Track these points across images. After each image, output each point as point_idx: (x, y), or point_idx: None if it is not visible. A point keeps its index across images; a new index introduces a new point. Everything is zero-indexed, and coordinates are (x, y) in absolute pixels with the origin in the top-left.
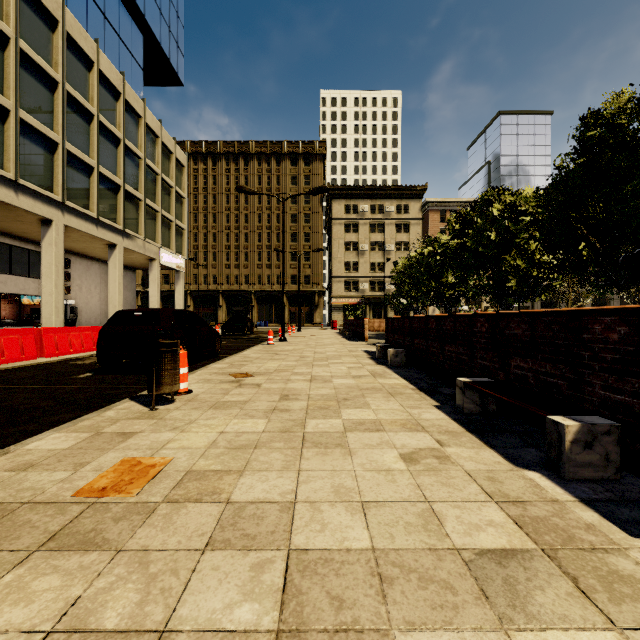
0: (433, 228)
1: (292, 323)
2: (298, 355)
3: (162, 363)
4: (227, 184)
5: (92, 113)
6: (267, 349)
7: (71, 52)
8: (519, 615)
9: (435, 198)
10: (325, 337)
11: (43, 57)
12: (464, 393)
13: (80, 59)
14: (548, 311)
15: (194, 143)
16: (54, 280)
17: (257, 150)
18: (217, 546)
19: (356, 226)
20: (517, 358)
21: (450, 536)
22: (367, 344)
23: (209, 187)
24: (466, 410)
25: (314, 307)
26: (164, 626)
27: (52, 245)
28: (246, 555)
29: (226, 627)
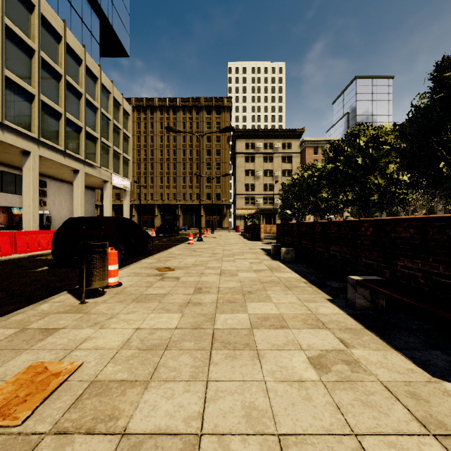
0: (308, 159)
1: (207, 227)
2: (211, 252)
3: (91, 262)
4: (161, 128)
5: (60, 74)
6: (188, 247)
7: (45, 29)
8: None
9: (310, 138)
10: (231, 238)
11: (23, 31)
12: (356, 290)
13: (52, 34)
14: (442, 216)
15: (137, 99)
16: (32, 196)
17: (182, 104)
18: None
19: (253, 158)
20: (404, 259)
21: None
22: (262, 243)
23: (148, 130)
24: (358, 305)
25: (223, 216)
26: None
27: (30, 170)
28: None
29: None
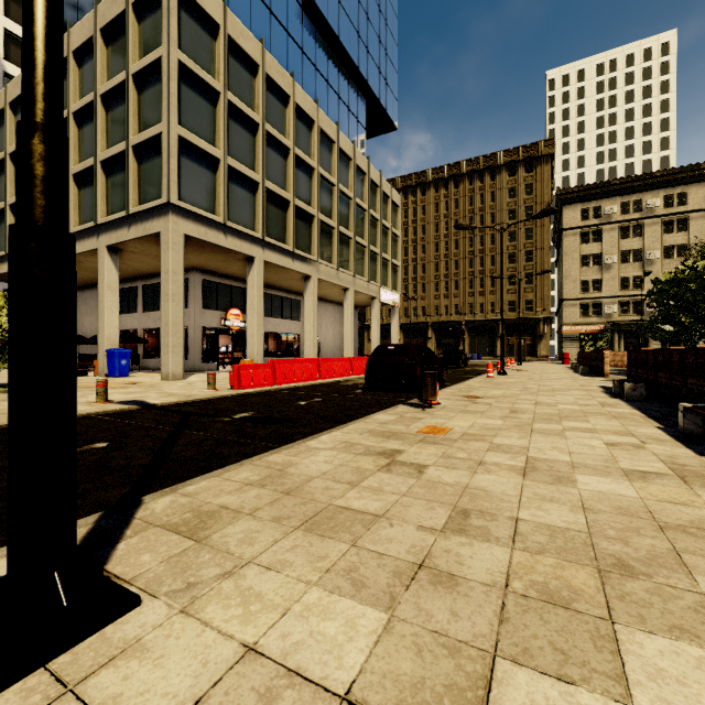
0: None
1: (509, 356)
2: (521, 386)
3: (428, 381)
4: (436, 212)
5: (334, 184)
6: (487, 380)
7: (321, 141)
8: (640, 481)
9: None
10: (552, 372)
11: (306, 153)
12: (684, 415)
13: (326, 144)
14: None
15: (404, 178)
16: (312, 322)
17: (468, 169)
18: (492, 451)
19: (598, 234)
20: None
21: (619, 465)
22: (606, 380)
23: (418, 218)
24: (686, 430)
25: (538, 337)
26: (481, 460)
27: (311, 295)
28: (507, 454)
29: (504, 463)
